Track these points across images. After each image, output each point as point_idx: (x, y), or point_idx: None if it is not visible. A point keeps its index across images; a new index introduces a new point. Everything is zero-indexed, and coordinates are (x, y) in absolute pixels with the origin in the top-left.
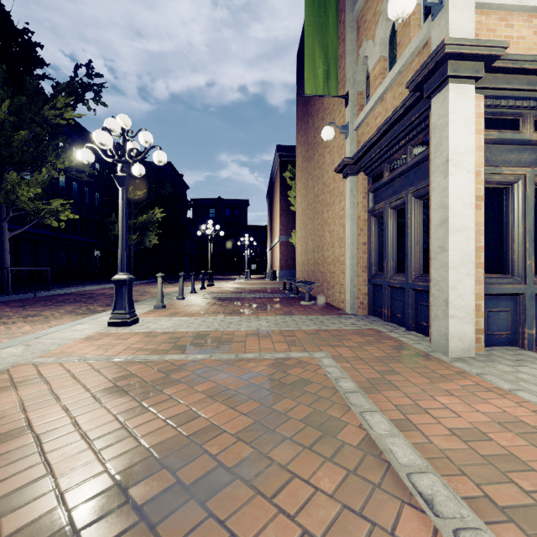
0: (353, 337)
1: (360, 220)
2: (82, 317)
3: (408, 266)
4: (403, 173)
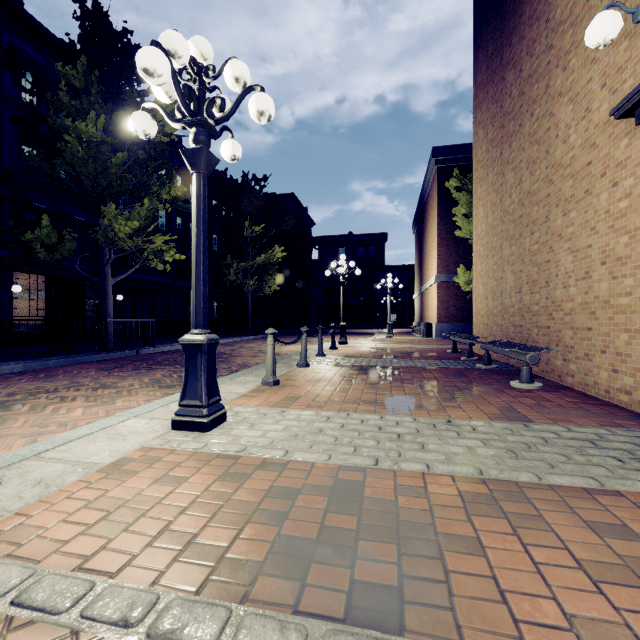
0: None
1: None
2: (162, 393)
3: None
4: None
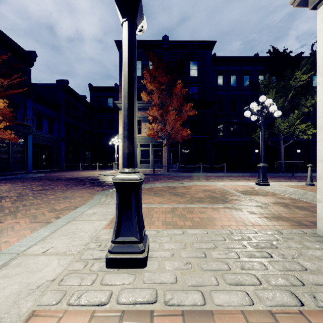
0: None
1: None
2: None
3: None
4: None
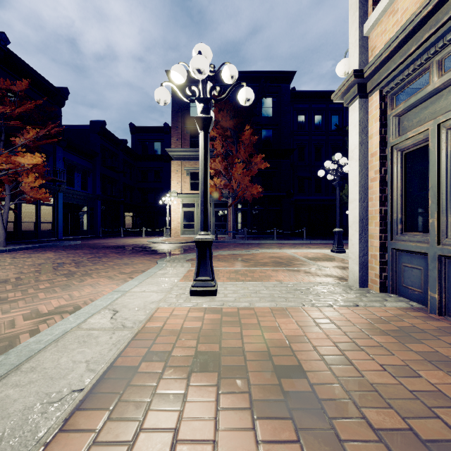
0: None
1: None
2: None
3: None
4: None
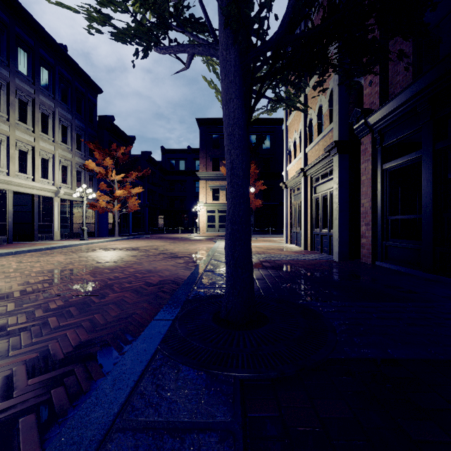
0: None
1: None
2: None
3: None
4: None
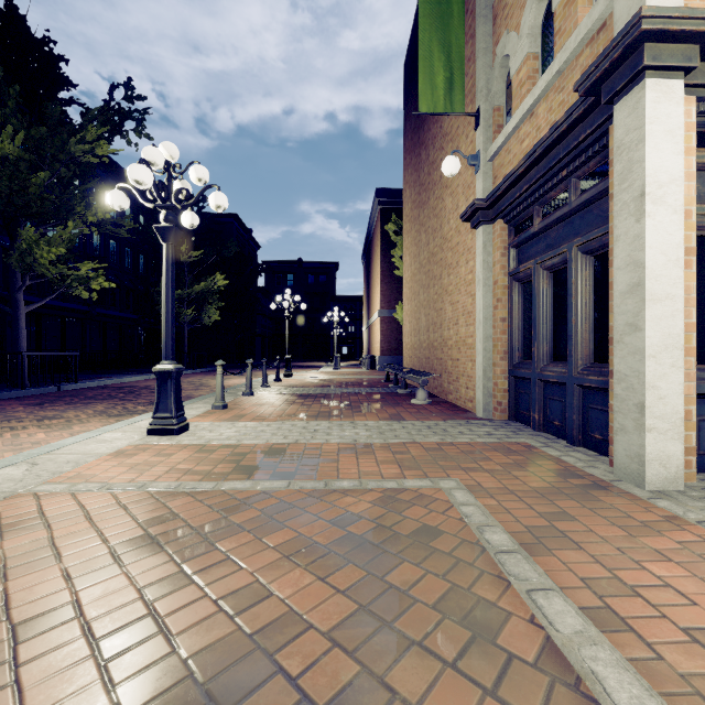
0: (493, 455)
1: (497, 286)
2: (116, 420)
3: (571, 352)
4: (563, 218)
